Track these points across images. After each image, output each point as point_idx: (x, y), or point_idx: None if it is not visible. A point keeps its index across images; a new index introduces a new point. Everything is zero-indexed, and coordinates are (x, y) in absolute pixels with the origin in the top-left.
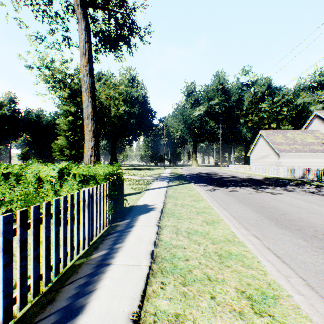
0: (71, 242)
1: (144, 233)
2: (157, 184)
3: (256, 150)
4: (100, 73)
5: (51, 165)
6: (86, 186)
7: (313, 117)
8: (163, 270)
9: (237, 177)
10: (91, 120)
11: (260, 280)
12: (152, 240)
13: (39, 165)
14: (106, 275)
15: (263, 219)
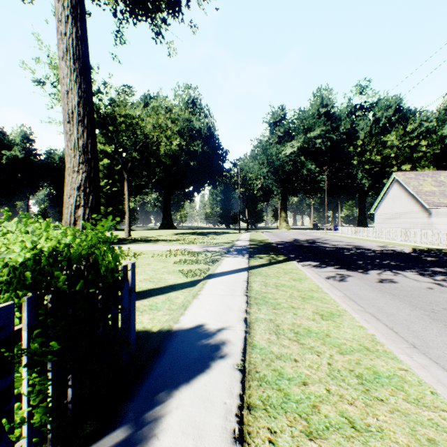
0: None
1: None
2: (229, 263)
3: (385, 204)
4: (147, 95)
5: None
6: None
7: None
8: None
9: (365, 248)
10: (77, 123)
11: None
12: None
13: None
14: None
15: None
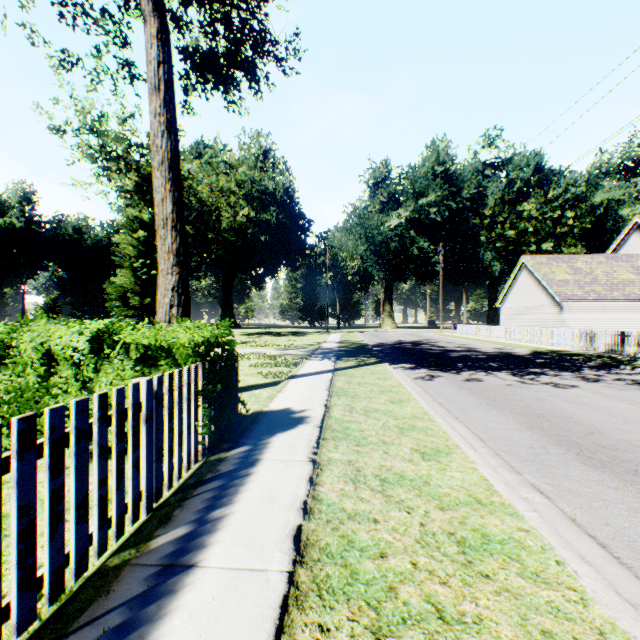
0: (99, 511)
1: (281, 479)
2: (313, 365)
3: (513, 296)
4: (200, 143)
5: (74, 324)
6: (153, 372)
7: (629, 229)
8: (323, 587)
9: (477, 350)
10: (171, 229)
11: (576, 621)
12: (297, 499)
13: (49, 325)
14: (178, 601)
15: (547, 445)
